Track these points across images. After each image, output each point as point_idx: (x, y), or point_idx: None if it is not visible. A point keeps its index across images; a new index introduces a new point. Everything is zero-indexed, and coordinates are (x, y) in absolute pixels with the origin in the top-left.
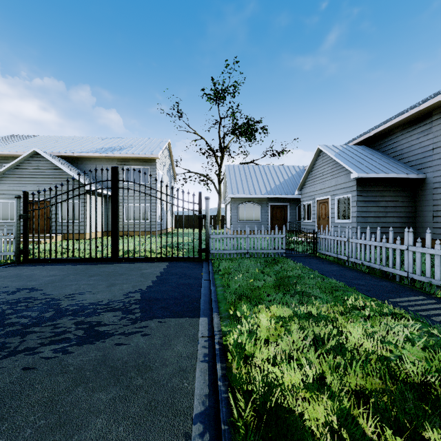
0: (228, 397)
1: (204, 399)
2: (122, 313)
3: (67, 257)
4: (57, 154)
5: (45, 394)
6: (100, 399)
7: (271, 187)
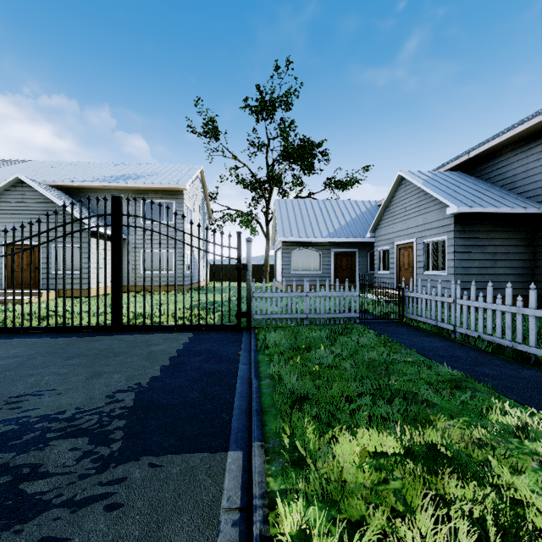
0: None
1: None
2: (88, 443)
3: (47, 325)
4: (51, 183)
5: None
6: None
7: (335, 227)
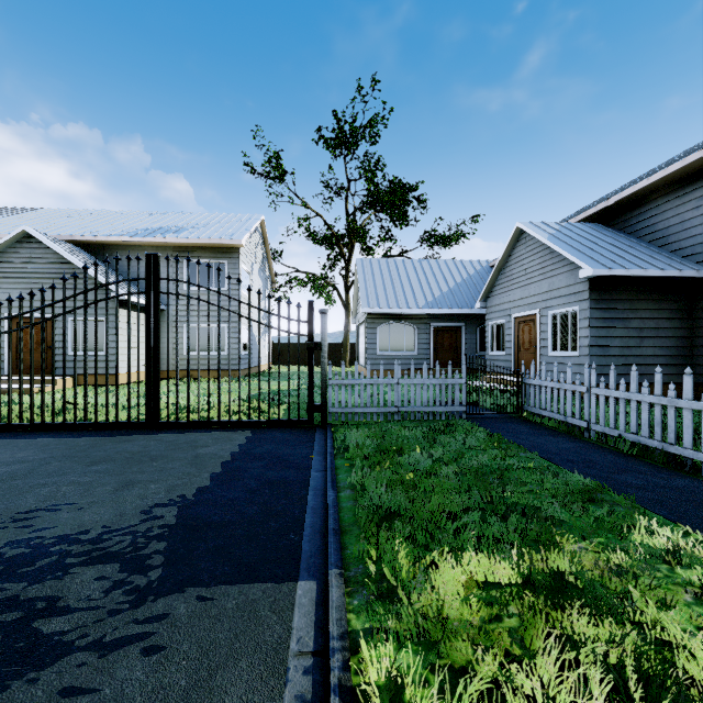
0: None
1: None
2: (119, 570)
3: (64, 421)
4: (68, 237)
5: None
6: None
7: (435, 295)
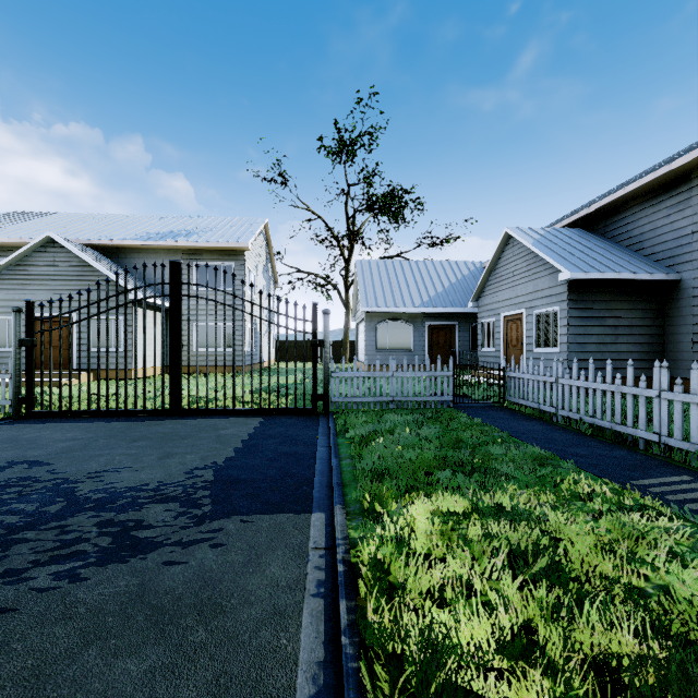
0: (359, 668)
1: (317, 671)
2: (180, 506)
3: (98, 408)
4: (86, 241)
5: (28, 662)
6: (126, 672)
7: (430, 295)
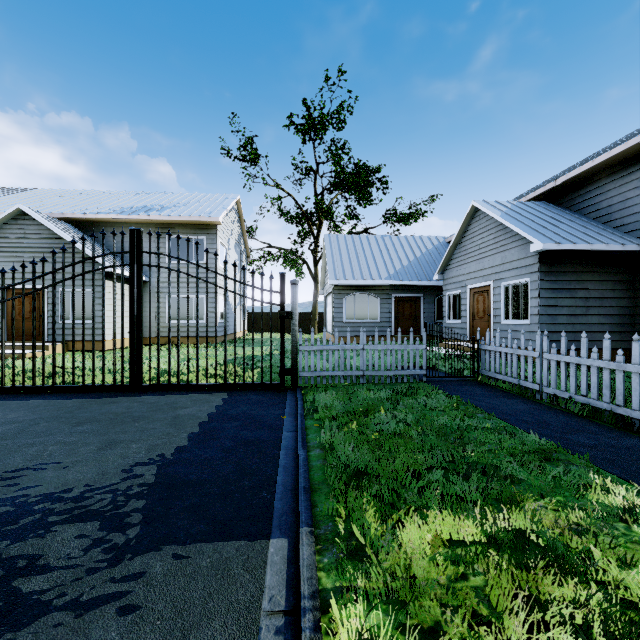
0: None
1: None
2: (99, 528)
3: (53, 384)
4: (59, 215)
5: None
6: None
7: (396, 268)
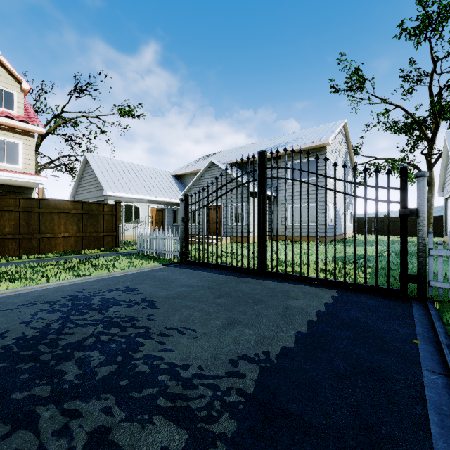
0: None
1: None
2: (182, 448)
3: (216, 262)
4: (229, 162)
5: None
6: None
7: None
